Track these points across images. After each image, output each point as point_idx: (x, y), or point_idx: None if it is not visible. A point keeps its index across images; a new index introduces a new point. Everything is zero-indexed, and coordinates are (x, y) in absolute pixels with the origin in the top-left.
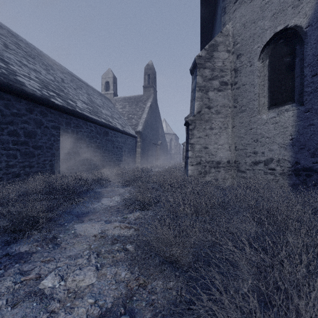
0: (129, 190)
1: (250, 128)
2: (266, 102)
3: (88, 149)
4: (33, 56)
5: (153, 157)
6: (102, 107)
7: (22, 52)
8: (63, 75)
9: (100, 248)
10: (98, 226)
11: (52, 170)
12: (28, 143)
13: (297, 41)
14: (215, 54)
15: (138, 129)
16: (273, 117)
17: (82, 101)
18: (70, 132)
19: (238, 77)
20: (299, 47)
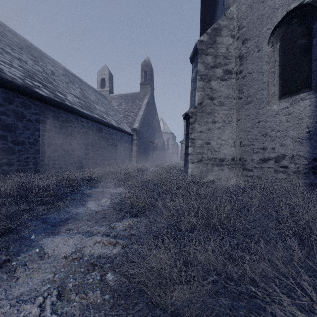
0: (122, 191)
1: (257, 121)
2: (277, 91)
3: (79, 146)
4: (20, 46)
5: (150, 156)
6: (96, 103)
7: (7, 41)
8: (55, 69)
9: (67, 280)
10: (73, 241)
11: (36, 168)
12: (6, 137)
13: (315, 20)
14: (219, 39)
15: (135, 127)
16: (286, 107)
17: (74, 95)
18: (58, 127)
19: (244, 64)
20: (316, 26)
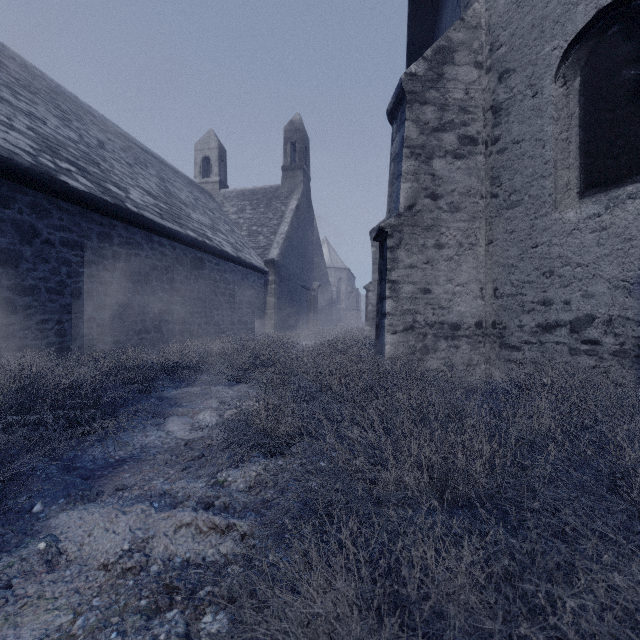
0: (244, 392)
1: (532, 244)
2: (574, 181)
3: (155, 296)
4: (33, 89)
5: (303, 315)
6: (192, 207)
7: (4, 77)
8: (106, 136)
9: (102, 636)
10: (127, 523)
11: (63, 344)
12: None
13: None
14: (449, 71)
15: (271, 257)
16: (595, 214)
17: (145, 189)
18: (111, 257)
19: (503, 124)
20: None
